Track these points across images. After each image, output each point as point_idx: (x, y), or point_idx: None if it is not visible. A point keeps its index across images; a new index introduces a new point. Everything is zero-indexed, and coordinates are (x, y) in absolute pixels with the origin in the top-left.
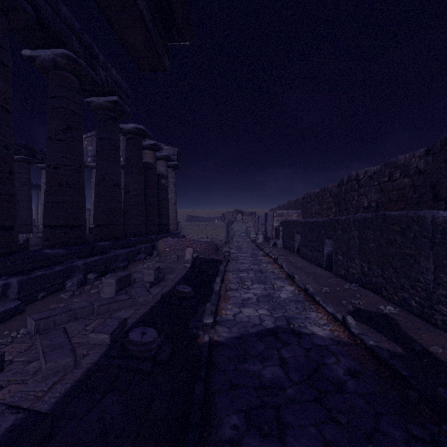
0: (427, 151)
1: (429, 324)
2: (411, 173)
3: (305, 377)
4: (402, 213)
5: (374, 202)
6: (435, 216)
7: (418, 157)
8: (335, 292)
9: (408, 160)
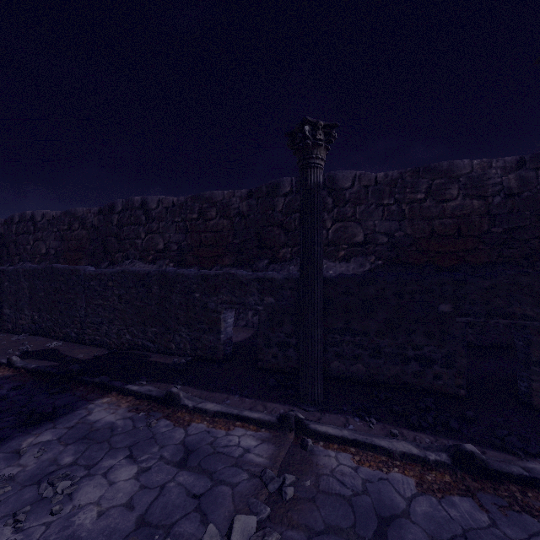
0: (100, 211)
1: (82, 345)
2: (88, 227)
3: None
4: (66, 267)
5: (53, 249)
6: (86, 270)
7: (93, 214)
8: (0, 347)
9: (86, 215)
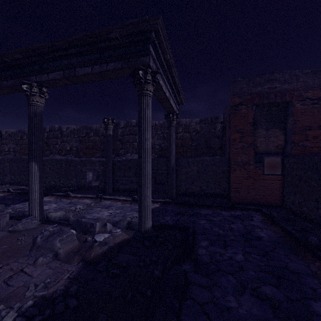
0: None
1: None
2: None
3: (2, 199)
4: (27, 157)
5: (12, 149)
6: None
7: None
8: None
9: None
